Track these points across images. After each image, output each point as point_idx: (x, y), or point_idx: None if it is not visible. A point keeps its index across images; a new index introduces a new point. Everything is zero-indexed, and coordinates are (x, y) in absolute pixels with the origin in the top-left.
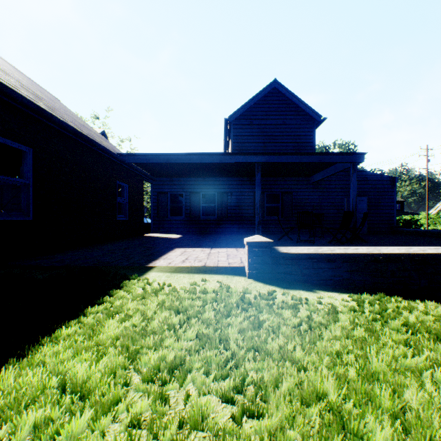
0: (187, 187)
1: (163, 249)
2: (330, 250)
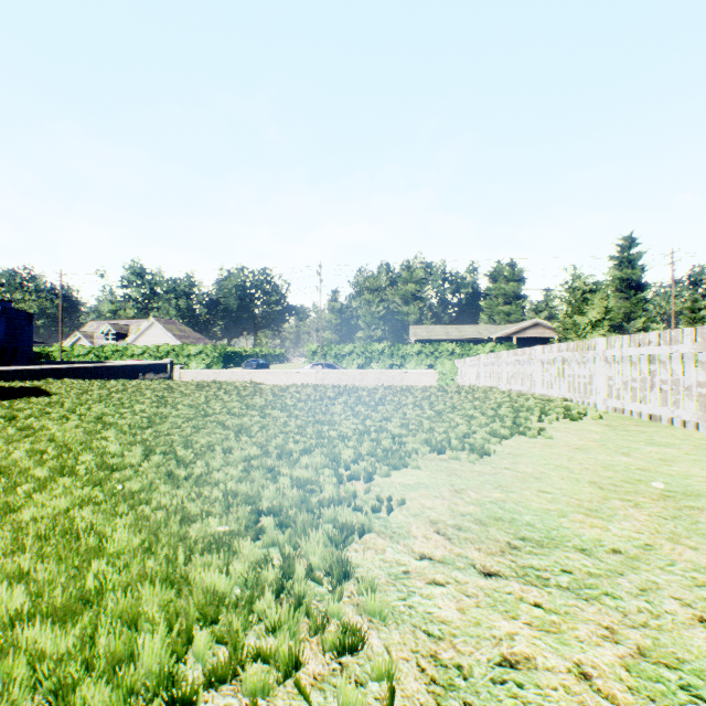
0: None
1: None
2: (18, 368)
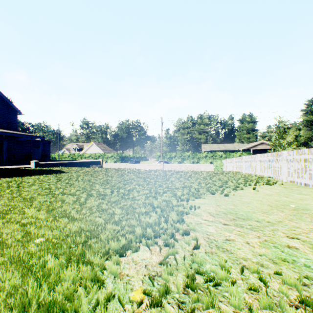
0: None
1: None
2: (49, 162)
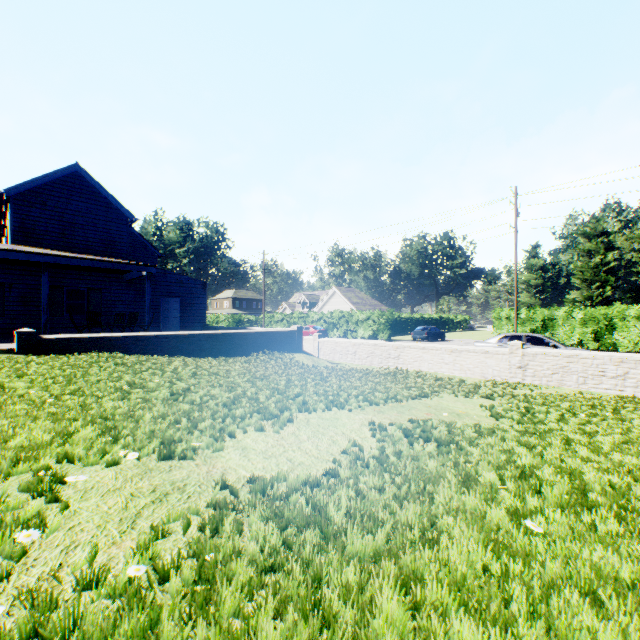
0: None
1: None
2: (81, 336)
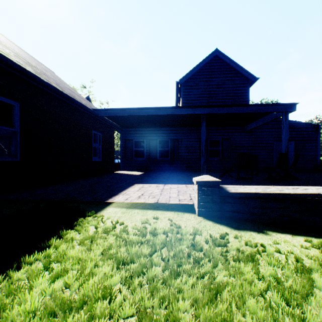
0: (147, 135)
1: (125, 185)
2: (278, 190)
